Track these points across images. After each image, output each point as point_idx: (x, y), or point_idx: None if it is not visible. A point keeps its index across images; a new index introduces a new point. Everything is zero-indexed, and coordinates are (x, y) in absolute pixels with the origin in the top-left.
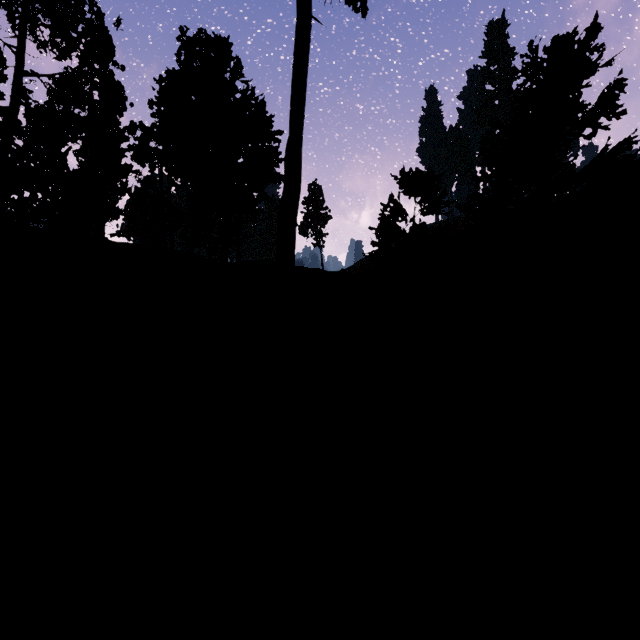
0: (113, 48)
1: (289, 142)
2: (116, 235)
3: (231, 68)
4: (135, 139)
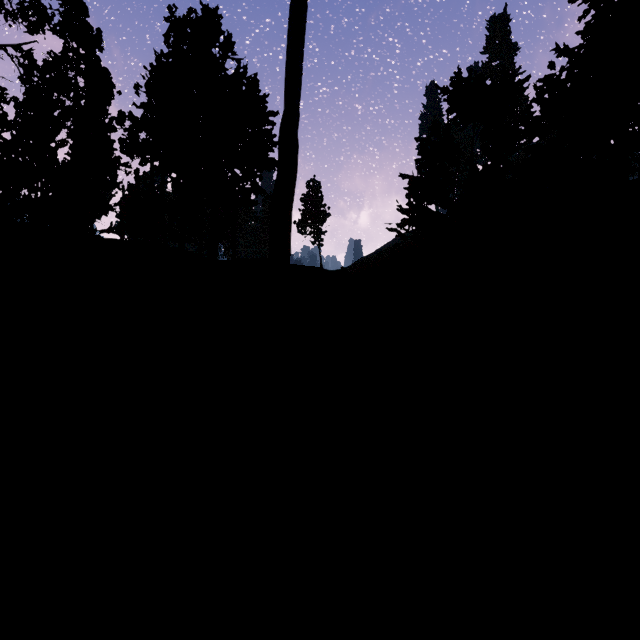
0: (100, 33)
1: (284, 119)
2: (105, 231)
3: (221, 43)
4: (124, 130)
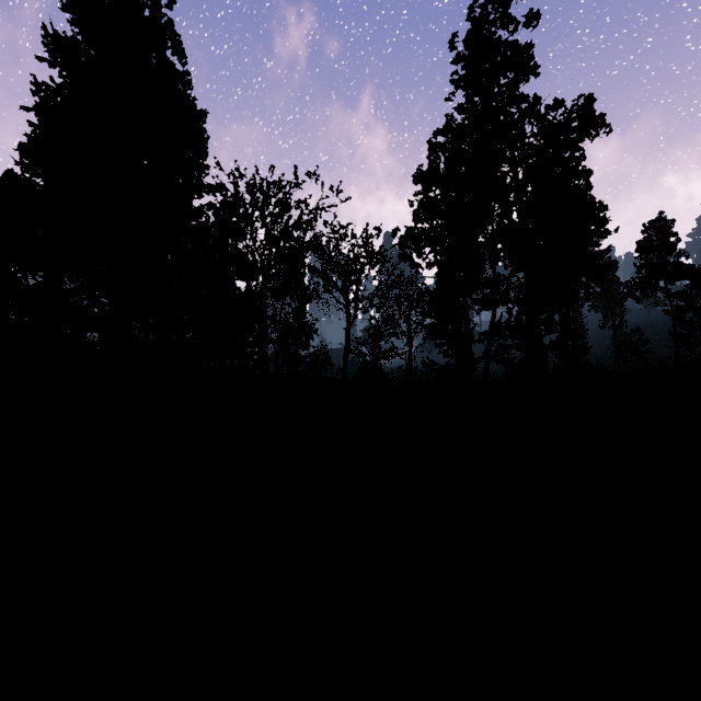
0: None
1: None
2: None
3: None
4: None
